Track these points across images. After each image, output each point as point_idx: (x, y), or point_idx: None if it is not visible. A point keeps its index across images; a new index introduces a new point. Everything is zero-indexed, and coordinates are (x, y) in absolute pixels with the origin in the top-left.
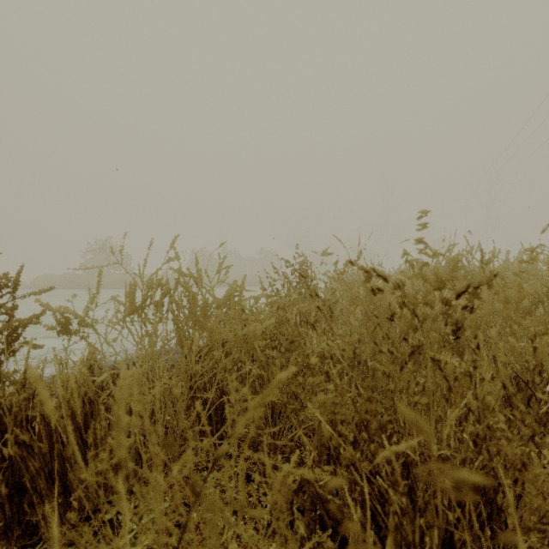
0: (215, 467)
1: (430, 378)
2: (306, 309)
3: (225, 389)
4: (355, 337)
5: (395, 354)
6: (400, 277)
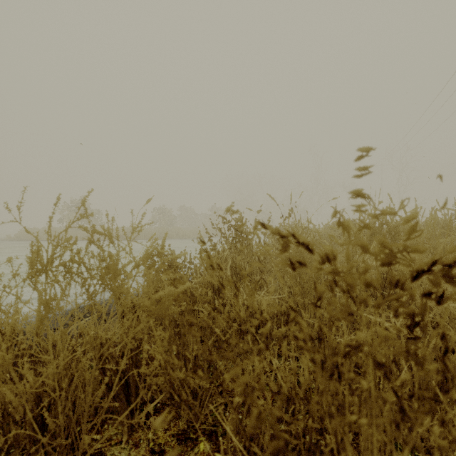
0: (130, 441)
1: (372, 391)
2: (244, 261)
3: (148, 351)
4: (268, 326)
5: (324, 314)
6: (328, 231)
